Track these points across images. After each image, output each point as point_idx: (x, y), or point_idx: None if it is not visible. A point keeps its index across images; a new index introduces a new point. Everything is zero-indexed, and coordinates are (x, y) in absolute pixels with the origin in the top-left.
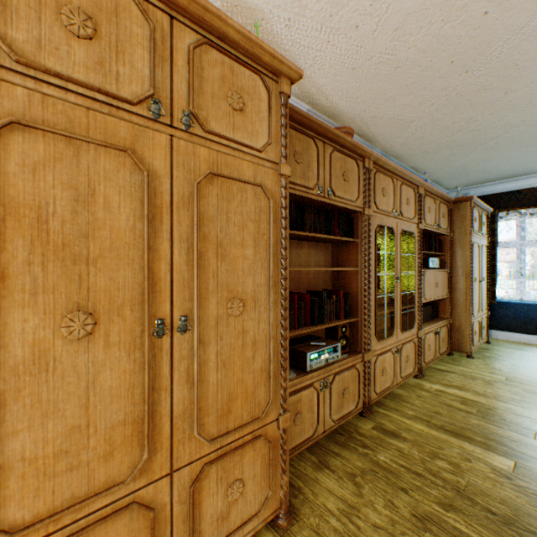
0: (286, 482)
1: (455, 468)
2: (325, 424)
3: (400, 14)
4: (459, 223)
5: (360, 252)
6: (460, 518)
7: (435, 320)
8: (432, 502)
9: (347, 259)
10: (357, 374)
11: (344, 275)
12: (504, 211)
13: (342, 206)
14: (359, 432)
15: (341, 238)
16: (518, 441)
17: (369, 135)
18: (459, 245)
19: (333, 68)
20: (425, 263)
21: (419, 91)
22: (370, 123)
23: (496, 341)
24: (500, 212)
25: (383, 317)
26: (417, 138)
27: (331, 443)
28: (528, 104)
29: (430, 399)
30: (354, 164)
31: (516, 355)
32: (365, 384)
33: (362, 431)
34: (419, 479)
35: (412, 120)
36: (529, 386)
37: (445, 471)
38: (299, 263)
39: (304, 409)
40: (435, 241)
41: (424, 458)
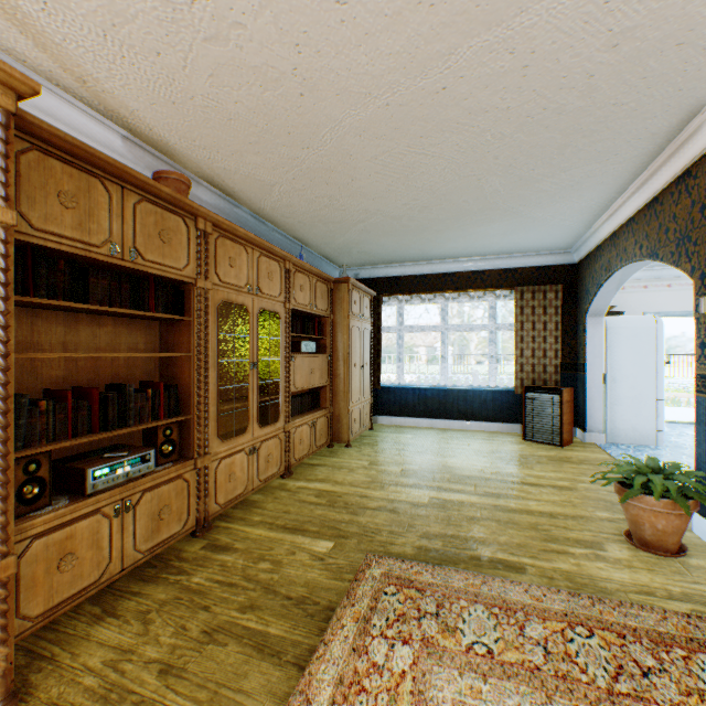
0: (11, 656)
1: (276, 566)
2: (127, 560)
3: (211, 61)
4: (339, 305)
5: (194, 334)
6: (255, 615)
7: (314, 410)
8: (234, 609)
9: (180, 342)
10: (186, 486)
11: (176, 362)
12: (387, 295)
13: (160, 274)
14: (182, 557)
15: (161, 315)
16: (349, 521)
17: (229, 189)
18: (339, 328)
19: (145, 93)
20: (299, 347)
21: (268, 153)
22: (224, 175)
23: (380, 427)
24: (385, 297)
25: (232, 412)
26: (287, 205)
27: (135, 582)
28: (376, 195)
29: (287, 499)
30: (182, 223)
31: (390, 438)
32: (200, 497)
33: (186, 555)
34: (230, 590)
35: (273, 184)
36: (384, 467)
37: (265, 571)
38: (98, 346)
39: (84, 547)
40: (315, 323)
41: (249, 565)
